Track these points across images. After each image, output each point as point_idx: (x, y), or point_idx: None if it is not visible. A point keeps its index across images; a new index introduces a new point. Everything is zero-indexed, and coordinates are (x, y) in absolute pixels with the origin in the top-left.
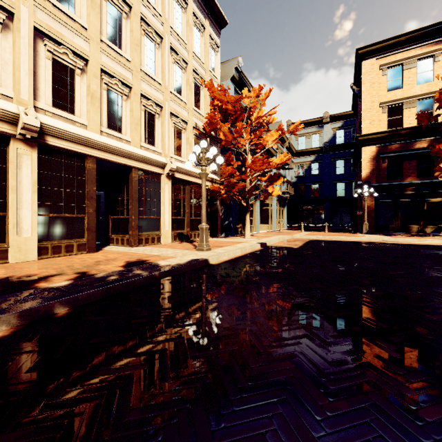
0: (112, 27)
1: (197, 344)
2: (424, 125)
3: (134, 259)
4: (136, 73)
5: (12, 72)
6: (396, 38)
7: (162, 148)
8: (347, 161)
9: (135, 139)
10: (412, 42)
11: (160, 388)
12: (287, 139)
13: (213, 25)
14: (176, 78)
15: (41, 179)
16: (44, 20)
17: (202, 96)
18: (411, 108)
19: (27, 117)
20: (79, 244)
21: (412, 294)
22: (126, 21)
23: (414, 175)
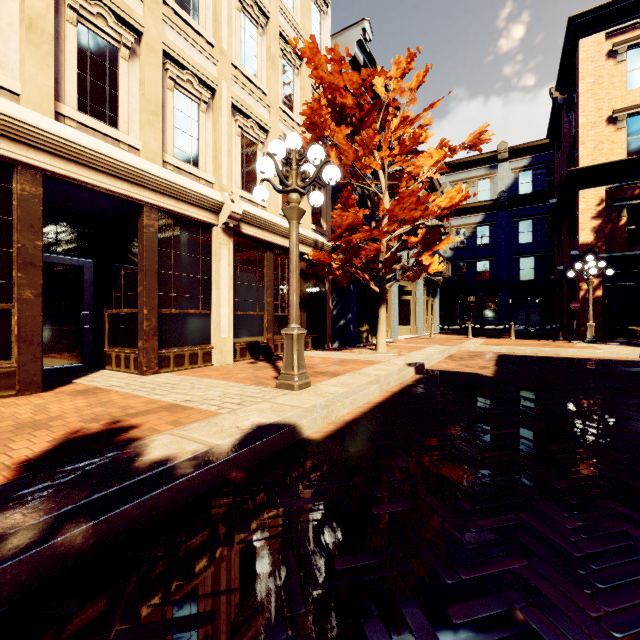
0: None
1: None
2: None
3: (101, 421)
4: (152, 4)
5: None
6: None
7: (215, 174)
8: (537, 223)
9: (150, 144)
10: None
11: None
12: (440, 185)
13: None
14: (245, 42)
15: None
16: None
17: (298, 88)
18: None
19: None
20: None
21: None
22: None
23: None
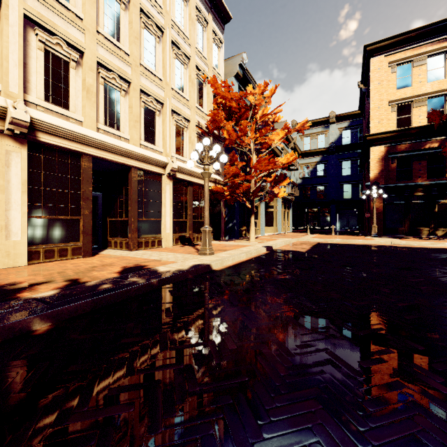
0: (110, 19)
1: (198, 374)
2: (435, 124)
3: (131, 264)
4: (135, 67)
5: (0, 63)
6: (406, 34)
7: (163, 147)
8: (353, 162)
9: (134, 137)
10: (423, 38)
11: (148, 443)
12: (292, 139)
13: (216, 20)
14: (178, 74)
15: (32, 179)
16: (35, 7)
17: (205, 93)
18: (422, 106)
19: (15, 111)
20: (73, 247)
21: (442, 306)
22: (124, 12)
23: (425, 175)
